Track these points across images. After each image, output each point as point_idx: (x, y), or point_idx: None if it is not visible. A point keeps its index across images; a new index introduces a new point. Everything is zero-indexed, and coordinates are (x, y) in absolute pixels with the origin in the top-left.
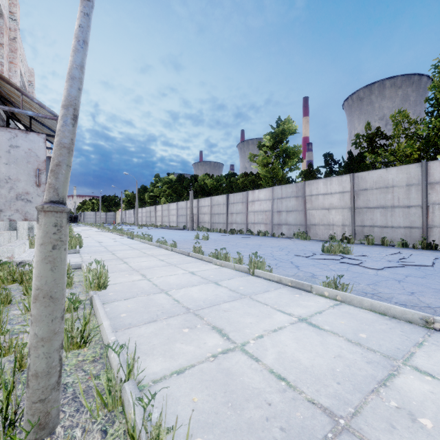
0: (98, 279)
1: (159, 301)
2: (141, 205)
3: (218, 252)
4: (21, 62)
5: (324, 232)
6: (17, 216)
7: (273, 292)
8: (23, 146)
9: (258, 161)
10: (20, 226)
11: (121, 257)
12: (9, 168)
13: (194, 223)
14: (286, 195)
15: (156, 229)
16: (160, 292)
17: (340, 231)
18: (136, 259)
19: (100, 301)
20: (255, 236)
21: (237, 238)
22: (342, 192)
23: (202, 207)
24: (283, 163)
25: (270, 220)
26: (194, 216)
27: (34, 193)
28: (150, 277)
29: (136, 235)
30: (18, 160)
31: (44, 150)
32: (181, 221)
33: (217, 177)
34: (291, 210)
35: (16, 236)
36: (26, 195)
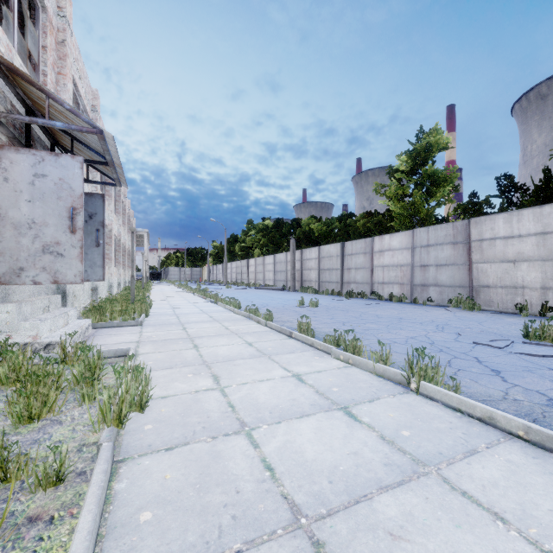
0: (118, 405)
1: (233, 465)
2: (231, 258)
3: (339, 335)
4: (79, 80)
5: (505, 299)
6: (44, 277)
7: (492, 459)
8: (51, 175)
9: (390, 193)
10: (77, 287)
11: (192, 335)
12: (34, 207)
13: (297, 281)
14: (435, 241)
15: (248, 289)
16: (238, 431)
17: (538, 297)
18: (212, 340)
19: (104, 470)
20: (385, 301)
21: (359, 304)
22: (542, 234)
23: (307, 261)
24: (428, 195)
25: (409, 278)
26: (297, 273)
27: (66, 243)
28: (227, 383)
29: (220, 299)
30: (45, 195)
31: (81, 180)
32: (279, 279)
33: (327, 220)
34: (445, 263)
35: (65, 302)
36: (56, 246)
